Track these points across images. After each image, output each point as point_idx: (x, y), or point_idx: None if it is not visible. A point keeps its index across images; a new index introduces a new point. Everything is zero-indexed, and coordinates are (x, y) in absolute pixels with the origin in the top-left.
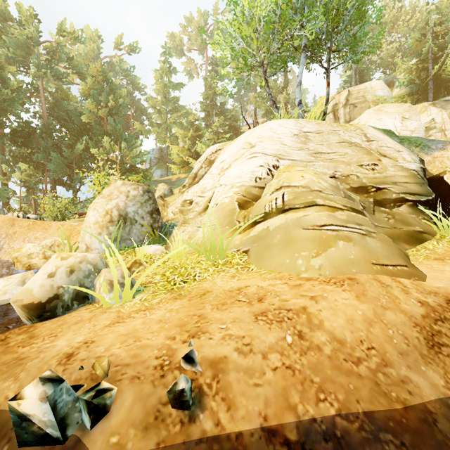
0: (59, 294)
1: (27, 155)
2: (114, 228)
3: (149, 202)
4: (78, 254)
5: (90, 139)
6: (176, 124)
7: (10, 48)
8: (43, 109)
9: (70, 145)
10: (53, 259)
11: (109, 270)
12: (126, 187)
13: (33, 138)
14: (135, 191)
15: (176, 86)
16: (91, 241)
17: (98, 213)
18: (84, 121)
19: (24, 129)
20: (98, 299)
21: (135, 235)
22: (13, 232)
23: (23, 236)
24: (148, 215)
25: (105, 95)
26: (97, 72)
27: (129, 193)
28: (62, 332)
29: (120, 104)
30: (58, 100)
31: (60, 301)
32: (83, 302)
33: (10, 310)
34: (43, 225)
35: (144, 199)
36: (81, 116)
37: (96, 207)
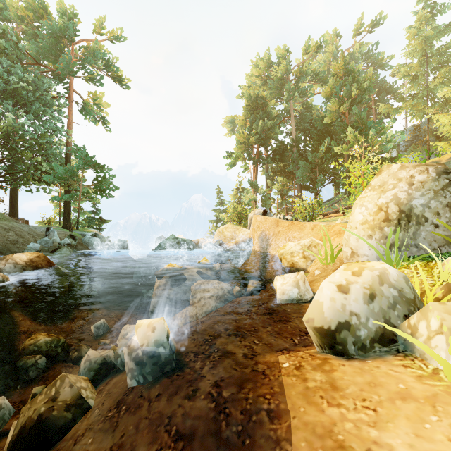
0: (355, 325)
1: (281, 169)
2: (392, 229)
3: (448, 188)
4: (371, 266)
5: (330, 140)
6: (443, 84)
7: (272, 88)
8: (292, 126)
9: (313, 150)
10: (339, 269)
11: (445, 307)
12: (406, 171)
13: (285, 153)
14: (422, 175)
15: (444, 29)
16: (358, 245)
17: (367, 210)
18: (326, 124)
19: (280, 148)
20: (422, 354)
21: (423, 240)
22: (277, 231)
23: (284, 235)
24: (446, 209)
25: (346, 88)
26: (339, 67)
27: (413, 179)
28: (382, 406)
29: (364, 88)
30: (303, 114)
31: (356, 336)
32: (385, 344)
33: (290, 314)
34: (299, 225)
35: (440, 184)
36: (324, 119)
37: (364, 202)
